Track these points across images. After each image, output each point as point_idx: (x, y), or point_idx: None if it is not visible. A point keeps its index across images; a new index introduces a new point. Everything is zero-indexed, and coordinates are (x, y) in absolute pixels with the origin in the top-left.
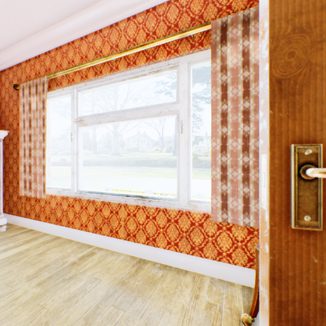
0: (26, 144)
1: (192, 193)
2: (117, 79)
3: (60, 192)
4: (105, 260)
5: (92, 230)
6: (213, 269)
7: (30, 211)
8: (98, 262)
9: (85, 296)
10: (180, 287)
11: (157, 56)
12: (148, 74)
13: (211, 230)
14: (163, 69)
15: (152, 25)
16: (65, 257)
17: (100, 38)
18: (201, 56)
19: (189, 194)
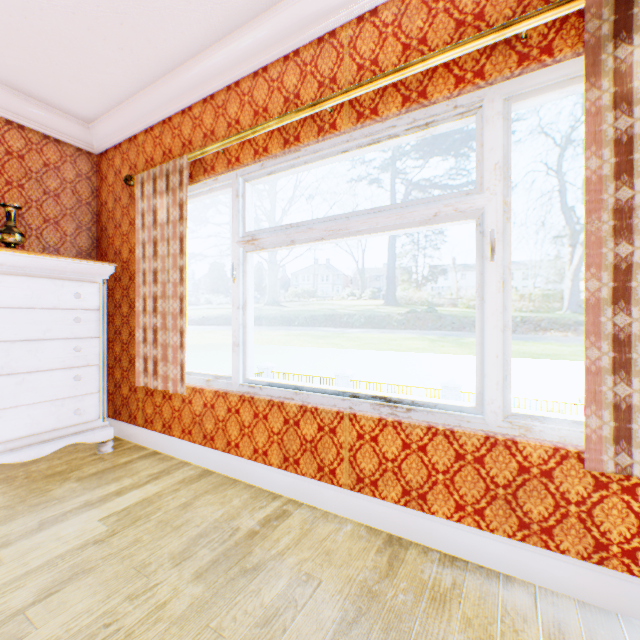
0: (148, 289)
1: (430, 382)
2: (330, 151)
3: (210, 382)
4: (314, 532)
5: (278, 463)
6: (581, 581)
7: (153, 415)
8: (302, 535)
9: (298, 617)
10: (509, 620)
11: (428, 92)
12: (404, 134)
13: (576, 488)
14: (439, 118)
15: (417, 24)
16: (233, 519)
17: (295, 69)
18: (544, 79)
19: (507, 399)
